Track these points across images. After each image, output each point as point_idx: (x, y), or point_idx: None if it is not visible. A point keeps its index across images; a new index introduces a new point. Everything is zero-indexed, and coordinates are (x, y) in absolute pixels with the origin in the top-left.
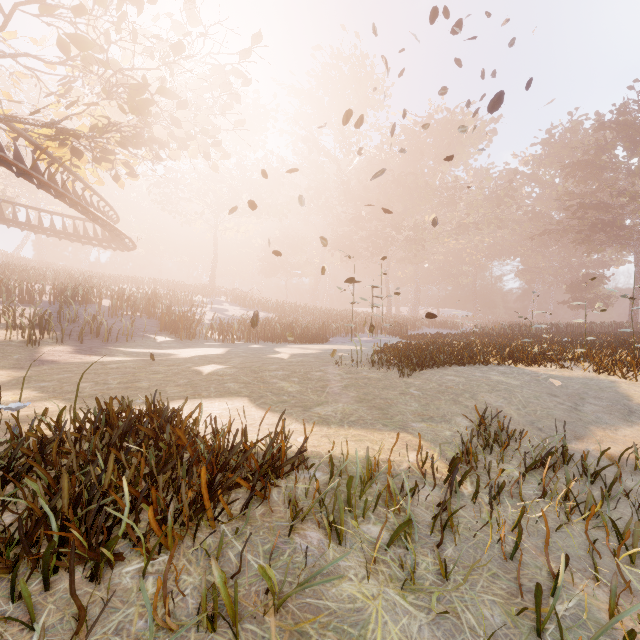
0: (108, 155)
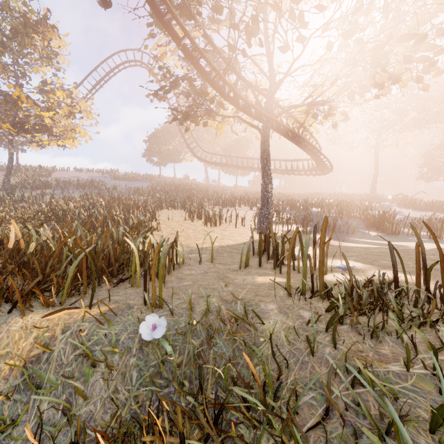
0: (332, 111)
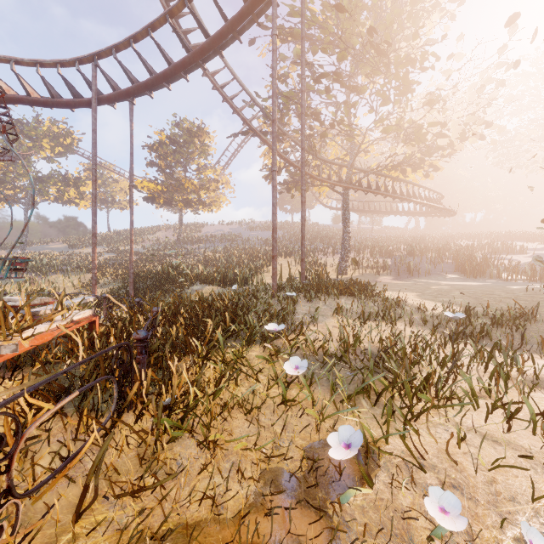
0: (419, 165)
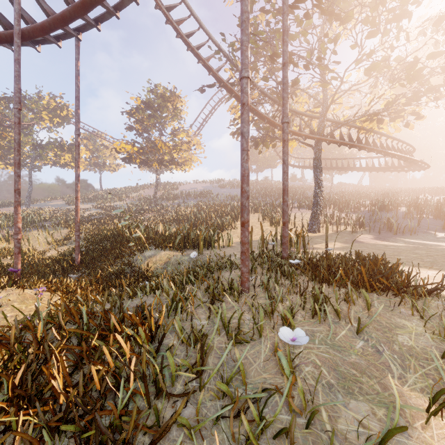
0: (399, 113)
